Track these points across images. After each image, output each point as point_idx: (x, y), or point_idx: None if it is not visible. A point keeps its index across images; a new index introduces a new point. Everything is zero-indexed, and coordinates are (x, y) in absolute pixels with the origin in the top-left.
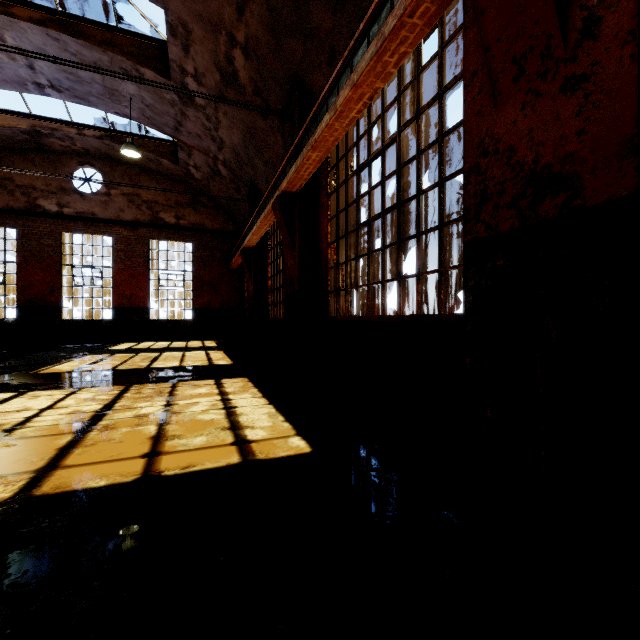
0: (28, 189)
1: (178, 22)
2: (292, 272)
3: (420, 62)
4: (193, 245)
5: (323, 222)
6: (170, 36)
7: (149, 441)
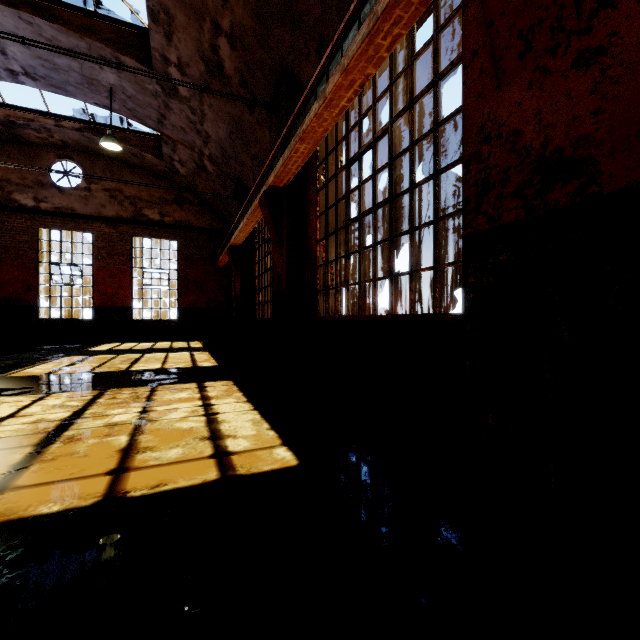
0: (2, 182)
1: (160, 7)
2: (280, 270)
3: (413, 49)
4: (178, 243)
5: (312, 218)
6: (151, 22)
7: (117, 454)
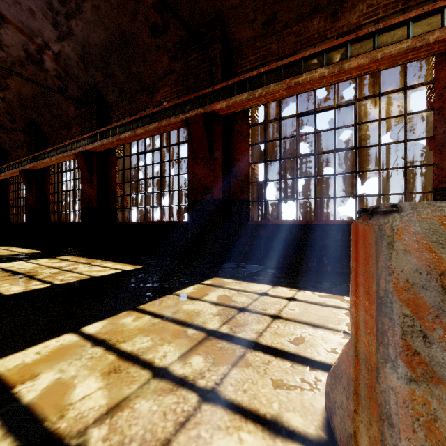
0: None
1: None
2: (31, 202)
3: None
4: None
5: (48, 184)
6: None
7: None
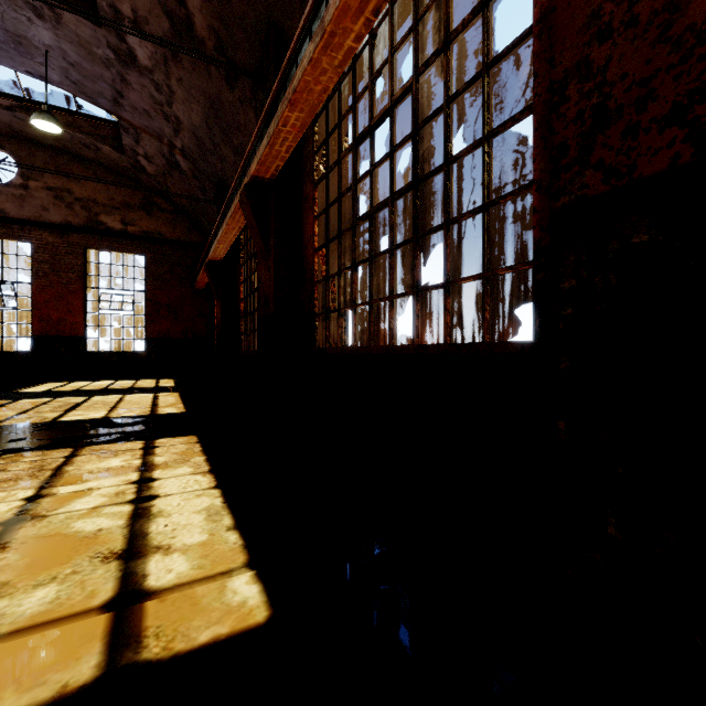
0: None
1: None
2: (266, 288)
3: None
4: (146, 258)
5: (308, 221)
6: None
7: None
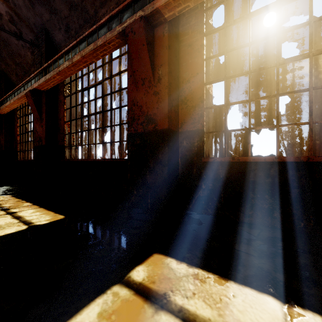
0: None
1: None
2: (2, 143)
3: None
4: None
5: (16, 126)
6: None
7: None
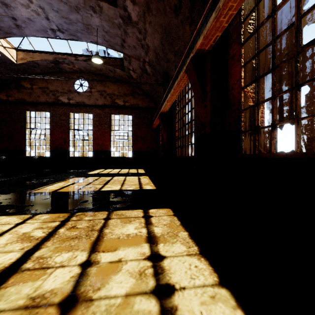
0: (55, 92)
1: None
2: (203, 118)
3: None
4: (132, 116)
5: (234, 71)
6: None
7: None
